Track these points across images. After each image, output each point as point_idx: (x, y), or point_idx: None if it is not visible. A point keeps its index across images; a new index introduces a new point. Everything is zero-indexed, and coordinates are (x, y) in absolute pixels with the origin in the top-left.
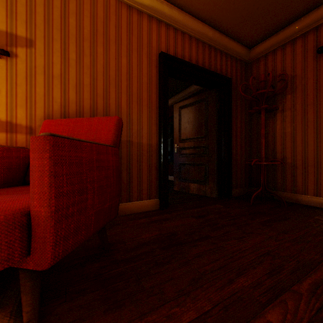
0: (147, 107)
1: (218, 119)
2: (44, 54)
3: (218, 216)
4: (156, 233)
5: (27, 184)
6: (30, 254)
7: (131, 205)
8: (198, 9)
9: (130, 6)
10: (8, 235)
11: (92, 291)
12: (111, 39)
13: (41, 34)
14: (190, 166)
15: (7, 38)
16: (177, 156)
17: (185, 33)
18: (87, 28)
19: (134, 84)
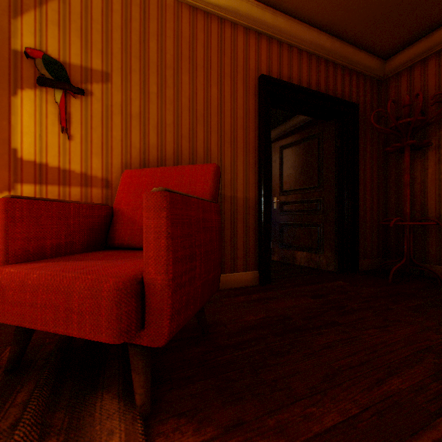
0: (242, 149)
1: (338, 162)
2: (121, 89)
3: (343, 297)
4: (263, 316)
5: (109, 249)
6: (143, 327)
7: (223, 278)
8: (312, 13)
9: (222, 18)
10: (127, 304)
11: (201, 380)
12: (199, 64)
13: (118, 64)
14: (295, 228)
15: (81, 74)
16: (277, 214)
17: (293, 46)
18: (169, 52)
19: (226, 119)
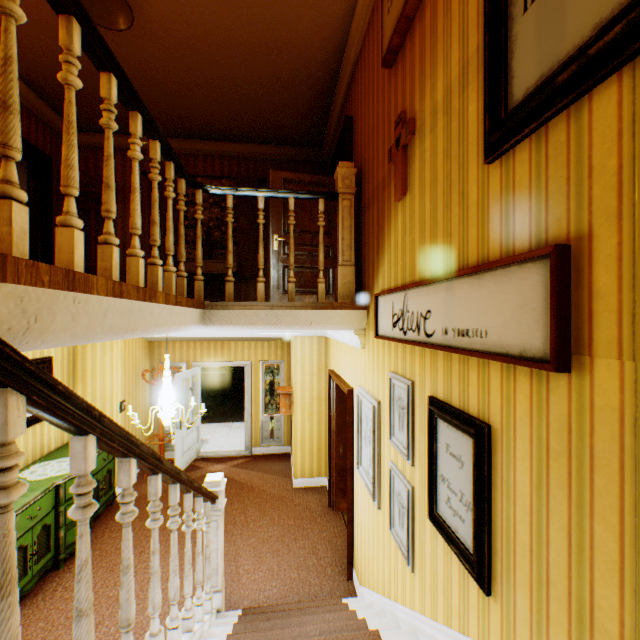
0: None
1: (34, 205)
2: None
3: None
4: None
5: None
6: None
7: None
8: None
9: None
10: None
11: None
12: None
13: None
14: None
15: None
16: None
17: None
18: None
19: None
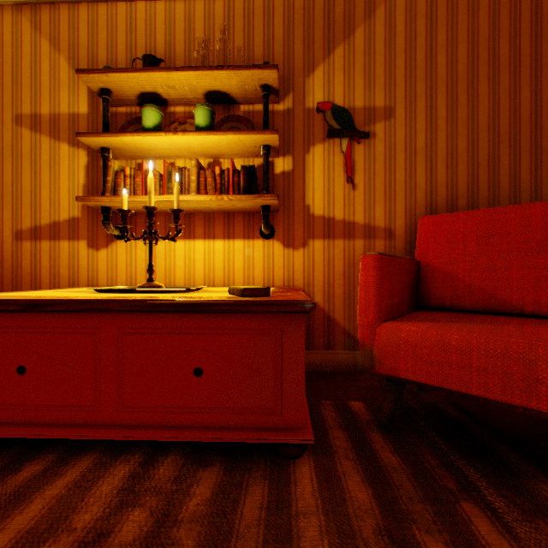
0: None
1: None
2: (403, 122)
3: None
4: None
5: (421, 309)
6: None
7: None
8: None
9: None
10: None
11: None
12: (501, 64)
13: (400, 95)
14: None
15: (364, 116)
16: None
17: None
18: (461, 61)
19: (544, 130)
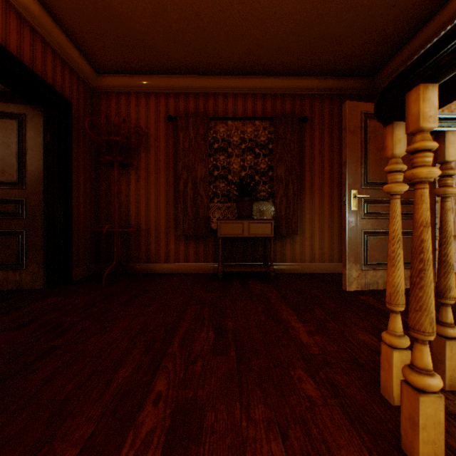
0: None
1: (50, 159)
2: None
3: (61, 314)
4: None
5: None
6: None
7: None
8: None
9: None
10: None
11: None
12: None
13: None
14: None
15: None
16: None
17: None
18: None
19: None
